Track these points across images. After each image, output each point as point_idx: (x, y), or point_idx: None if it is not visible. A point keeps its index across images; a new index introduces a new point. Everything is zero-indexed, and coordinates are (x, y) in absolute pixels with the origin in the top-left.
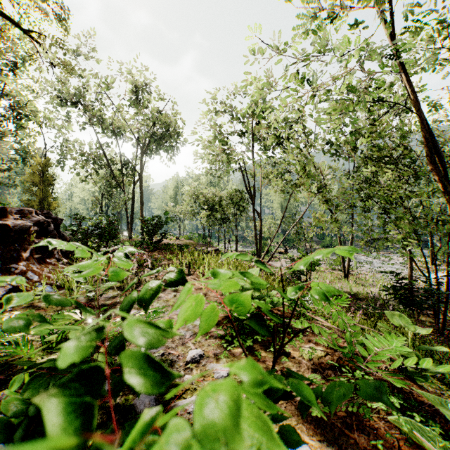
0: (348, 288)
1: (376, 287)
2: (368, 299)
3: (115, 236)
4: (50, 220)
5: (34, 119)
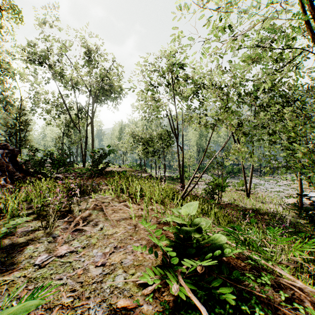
0: (250, 205)
1: (272, 204)
2: (269, 214)
3: (64, 165)
4: (7, 151)
5: (8, 74)
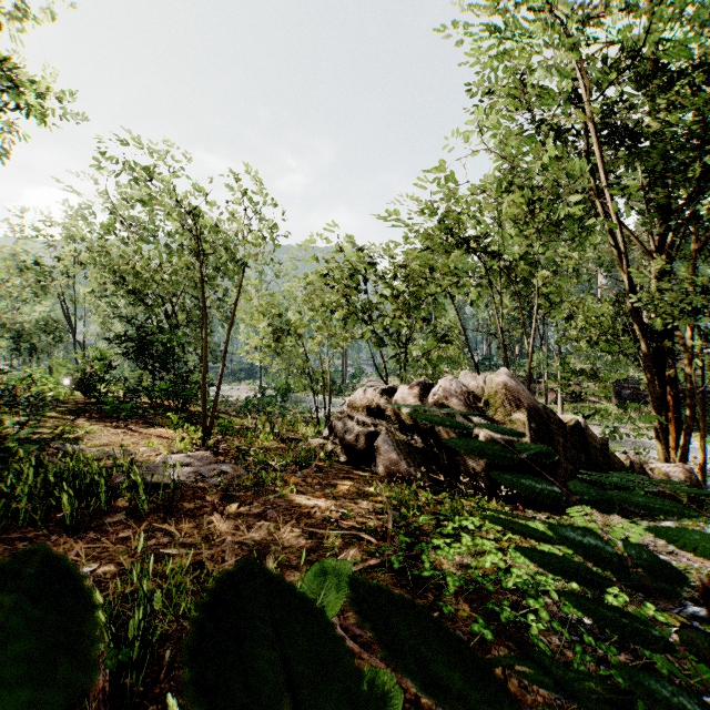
0: None
1: None
2: None
3: None
4: None
5: None
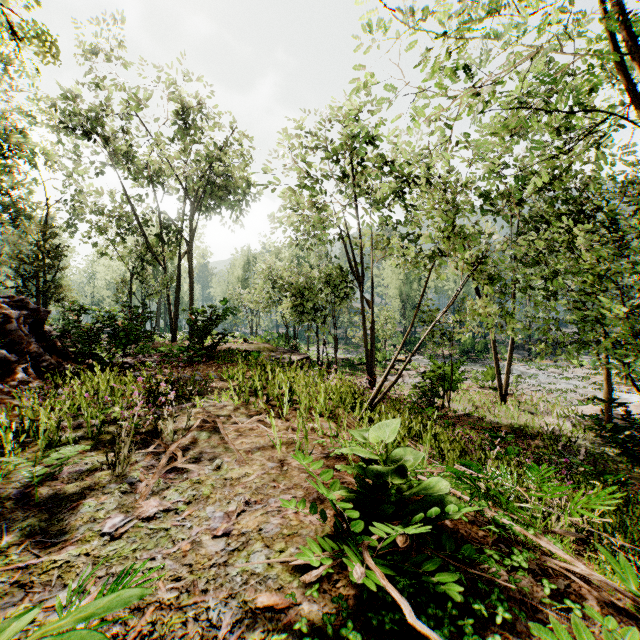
0: (508, 418)
1: (552, 417)
2: (544, 436)
3: (138, 339)
4: (26, 312)
5: (23, 156)
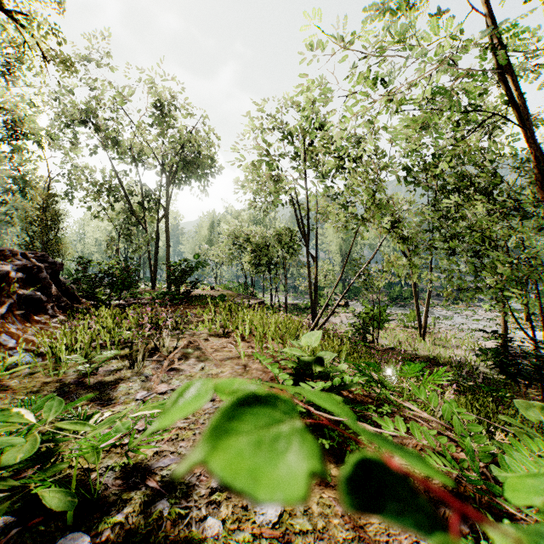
0: (425, 350)
1: (461, 350)
2: (452, 364)
3: (131, 286)
4: (47, 265)
5: (33, 139)
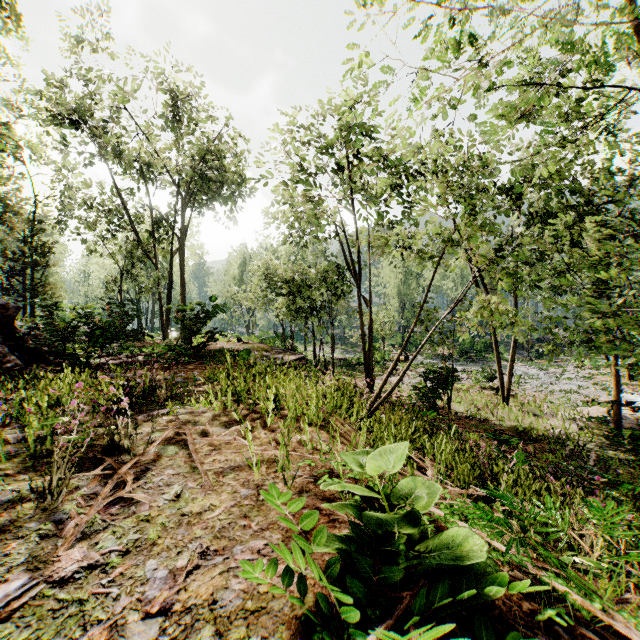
0: (511, 420)
1: (557, 419)
2: (551, 440)
3: (117, 338)
4: None
5: (7, 148)
